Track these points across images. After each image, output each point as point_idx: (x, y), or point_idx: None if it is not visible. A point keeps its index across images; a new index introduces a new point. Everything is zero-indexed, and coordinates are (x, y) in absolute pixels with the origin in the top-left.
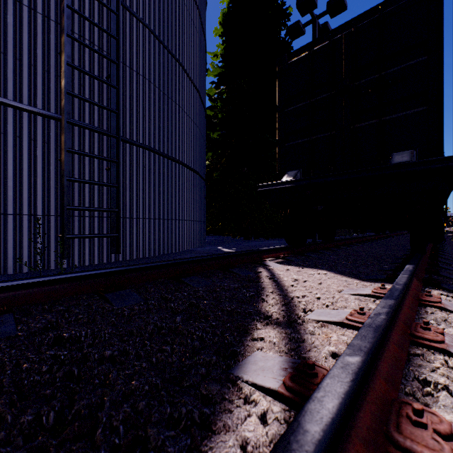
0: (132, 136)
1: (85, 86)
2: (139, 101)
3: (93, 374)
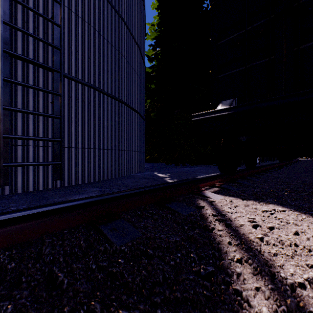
0: (78, 75)
1: (29, 23)
2: (84, 44)
3: None
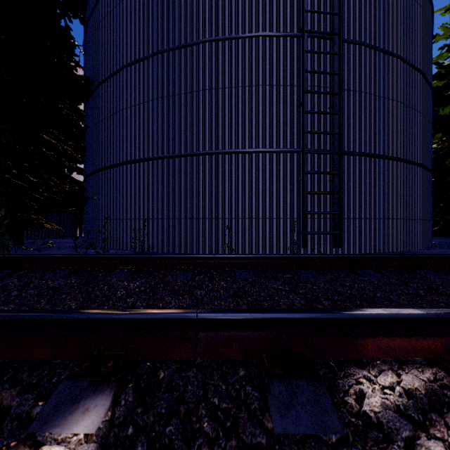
0: (349, 148)
1: (314, 122)
2: (355, 115)
3: (376, 298)
